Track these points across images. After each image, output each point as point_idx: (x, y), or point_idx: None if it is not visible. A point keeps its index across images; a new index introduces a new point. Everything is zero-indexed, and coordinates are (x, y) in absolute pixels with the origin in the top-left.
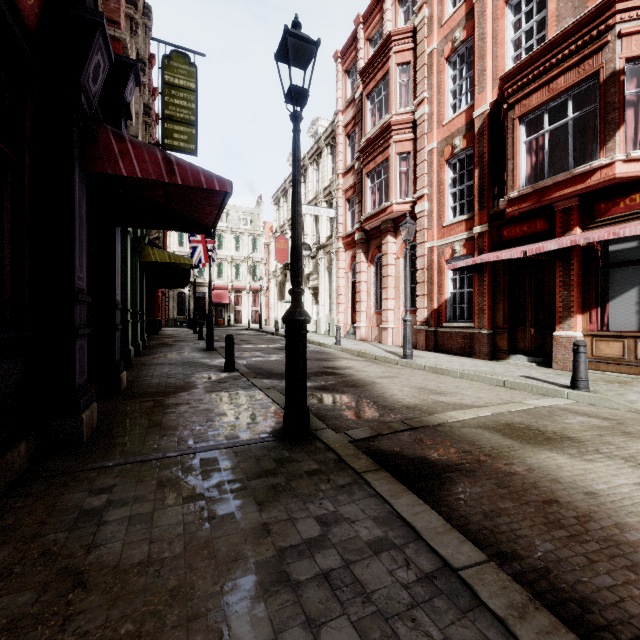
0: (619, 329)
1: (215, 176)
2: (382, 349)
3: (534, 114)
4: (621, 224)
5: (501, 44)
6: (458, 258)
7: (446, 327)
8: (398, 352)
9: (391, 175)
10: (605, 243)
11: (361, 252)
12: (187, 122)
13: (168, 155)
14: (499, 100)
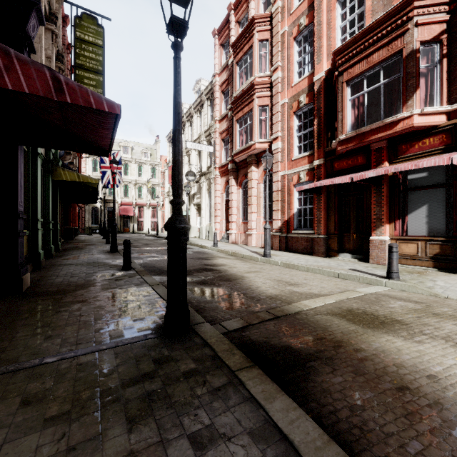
0: (414, 234)
1: (104, 98)
2: (248, 250)
3: (357, 79)
4: (416, 160)
5: (333, 29)
6: (302, 183)
7: (294, 233)
8: (260, 252)
9: (254, 121)
10: (404, 173)
11: (232, 178)
12: (95, 71)
13: (57, 74)
14: (332, 69)
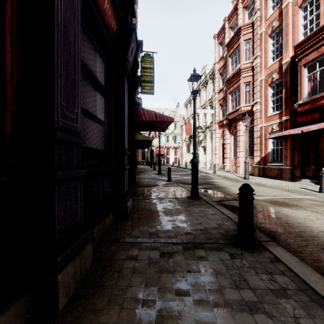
0: None
1: (169, 117)
2: (236, 175)
3: (311, 63)
4: None
5: (296, 27)
6: (275, 132)
7: (269, 165)
8: (243, 177)
9: (241, 93)
10: None
11: (226, 129)
12: (150, 81)
13: (155, 112)
14: (295, 55)
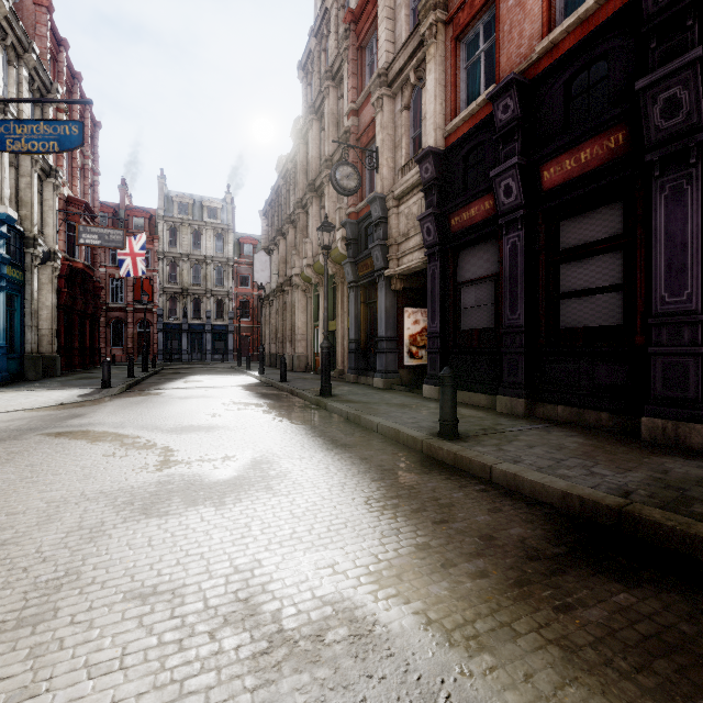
0: None
1: None
2: None
3: None
4: None
5: None
6: None
7: None
8: None
9: None
10: None
11: None
12: None
13: None
14: None
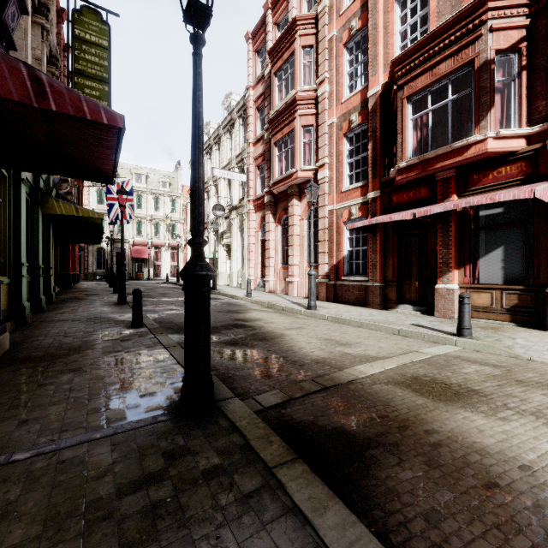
0: (488, 282)
1: (102, 107)
2: (289, 300)
3: (419, 95)
4: (490, 193)
5: (391, 34)
6: (354, 220)
7: (344, 280)
8: (303, 303)
9: (296, 145)
10: (476, 209)
11: (270, 213)
12: (99, 78)
13: (37, 73)
14: (389, 82)
